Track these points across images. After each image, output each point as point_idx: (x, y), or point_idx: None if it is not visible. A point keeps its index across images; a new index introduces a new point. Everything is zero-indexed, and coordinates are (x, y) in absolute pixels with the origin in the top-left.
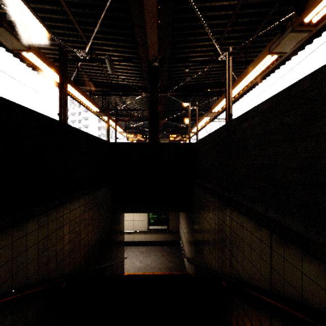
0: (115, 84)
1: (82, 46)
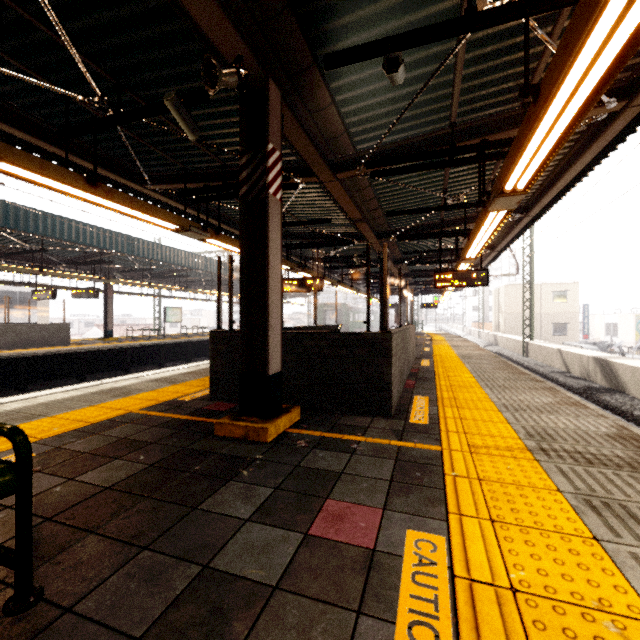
0: None
1: None
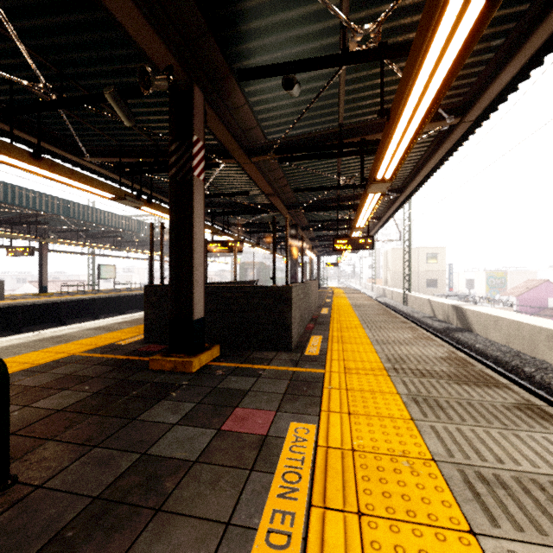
0: None
1: None
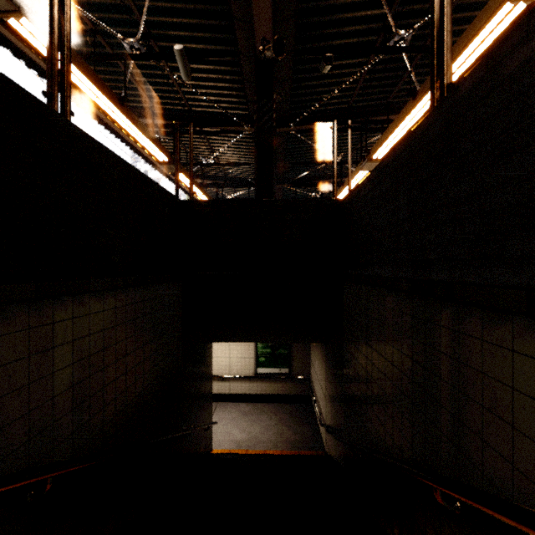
0: (196, 112)
1: (134, 32)
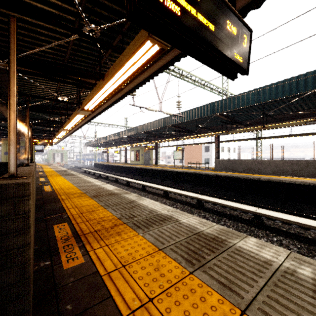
0: None
1: None
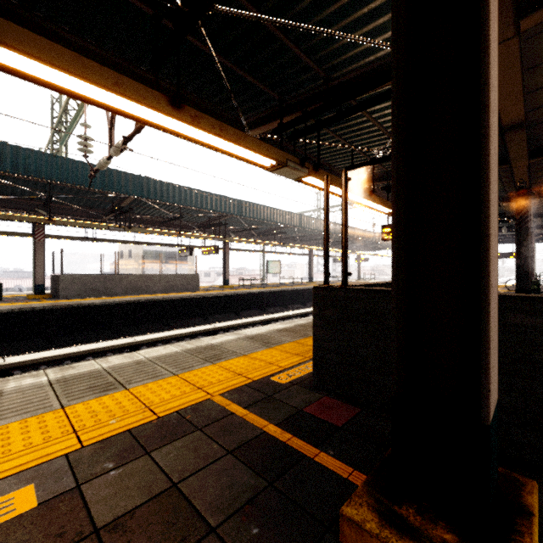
0: None
1: None
